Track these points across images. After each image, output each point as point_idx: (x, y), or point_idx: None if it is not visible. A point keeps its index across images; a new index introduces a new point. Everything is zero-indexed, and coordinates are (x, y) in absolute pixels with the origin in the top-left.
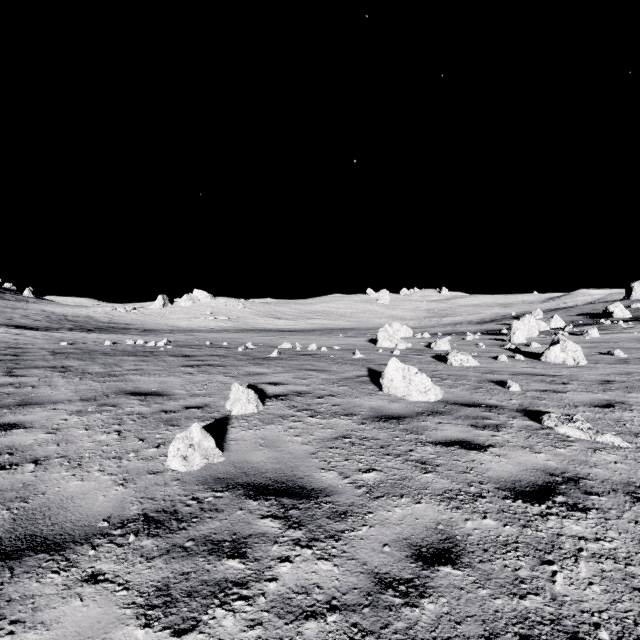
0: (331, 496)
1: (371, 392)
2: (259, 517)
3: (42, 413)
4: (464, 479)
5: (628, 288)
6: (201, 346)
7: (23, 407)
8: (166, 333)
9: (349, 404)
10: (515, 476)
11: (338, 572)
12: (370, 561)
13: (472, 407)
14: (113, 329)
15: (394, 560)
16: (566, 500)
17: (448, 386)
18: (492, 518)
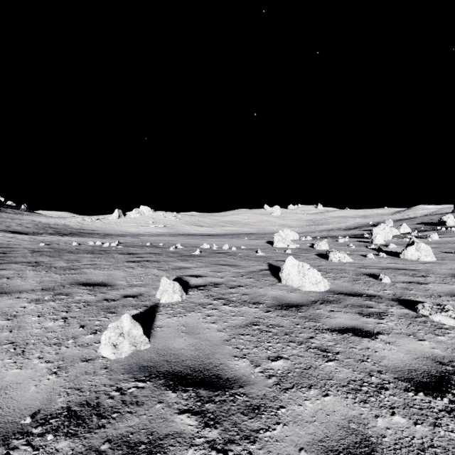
0: (244, 387)
1: (272, 283)
2: (176, 412)
3: (7, 301)
4: (364, 368)
5: None
6: (143, 246)
7: None
8: (119, 237)
9: (255, 294)
10: (409, 365)
11: None
12: None
13: (355, 296)
14: (82, 234)
15: None
16: None
17: (332, 278)
18: (400, 414)
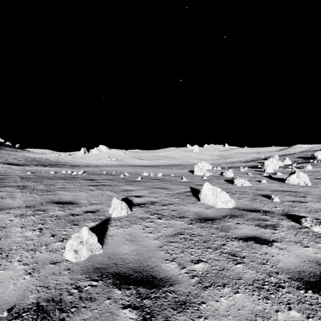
0: (174, 285)
1: (193, 202)
2: (121, 307)
3: None
4: (264, 270)
5: None
6: (101, 174)
7: None
8: (84, 167)
9: (181, 210)
10: (299, 267)
11: None
12: None
13: (254, 212)
14: (58, 165)
15: None
16: None
17: (237, 198)
18: (295, 309)
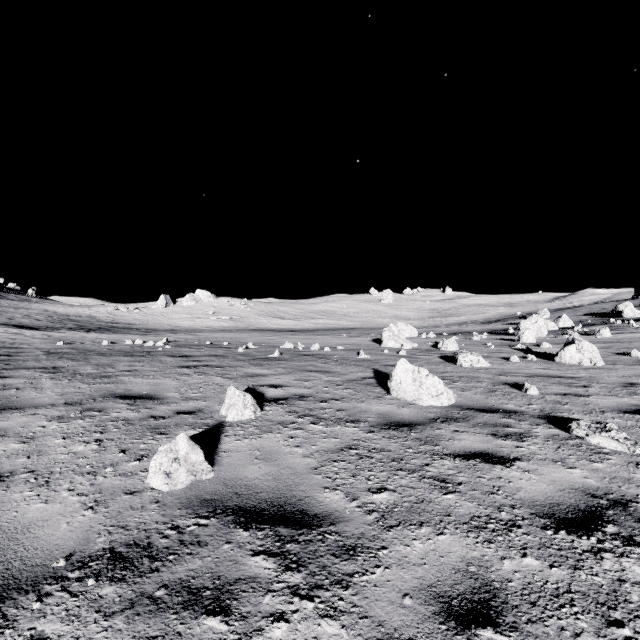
0: (337, 524)
1: (378, 395)
2: (250, 553)
3: (20, 419)
4: (492, 502)
5: (637, 287)
6: (201, 346)
7: (1, 412)
8: (167, 333)
9: (355, 409)
10: (551, 498)
11: (347, 638)
12: (388, 620)
13: (489, 413)
14: (114, 329)
15: (418, 619)
16: (619, 531)
17: (460, 389)
18: (534, 556)
